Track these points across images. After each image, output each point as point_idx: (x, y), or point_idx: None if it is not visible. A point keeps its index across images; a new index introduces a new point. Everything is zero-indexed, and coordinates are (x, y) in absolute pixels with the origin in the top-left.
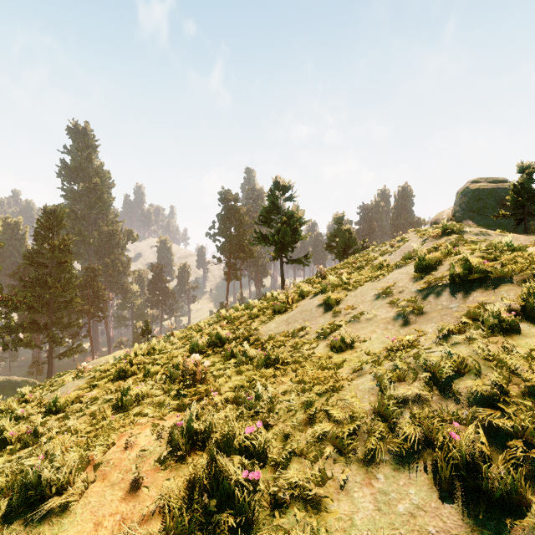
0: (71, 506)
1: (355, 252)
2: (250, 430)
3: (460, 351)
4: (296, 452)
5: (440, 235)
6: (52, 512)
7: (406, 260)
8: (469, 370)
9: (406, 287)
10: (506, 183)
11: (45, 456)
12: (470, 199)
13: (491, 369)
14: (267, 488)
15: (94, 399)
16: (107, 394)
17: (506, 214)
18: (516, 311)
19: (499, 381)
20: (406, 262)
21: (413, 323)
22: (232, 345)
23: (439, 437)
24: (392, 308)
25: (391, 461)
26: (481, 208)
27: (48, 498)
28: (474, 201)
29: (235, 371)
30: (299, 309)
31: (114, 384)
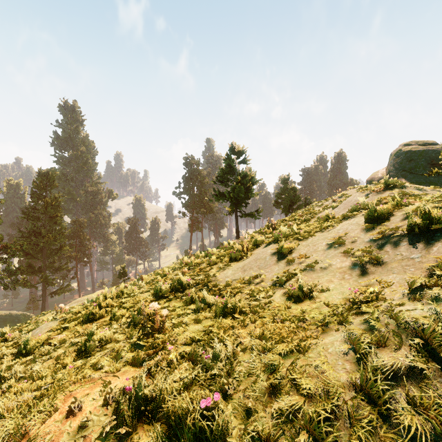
0: None
1: (299, 207)
2: (206, 402)
3: None
4: (261, 436)
5: (383, 189)
6: None
7: (353, 212)
8: None
9: (358, 237)
10: (435, 145)
11: None
12: (402, 160)
13: None
14: None
15: (62, 342)
16: (74, 337)
17: (438, 172)
18: None
19: None
20: (354, 213)
21: (371, 273)
22: (192, 291)
23: None
24: (346, 258)
25: None
26: (412, 168)
27: None
28: (406, 161)
29: (193, 319)
30: (254, 257)
31: (82, 327)
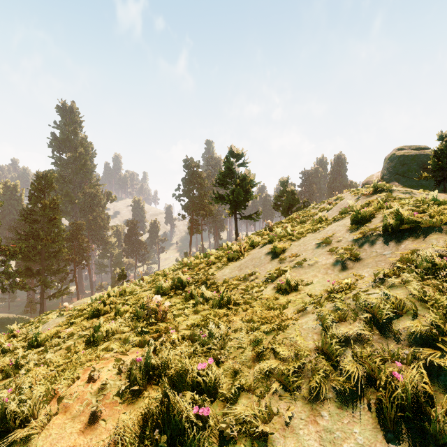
0: (33, 438)
1: (298, 209)
2: (202, 366)
3: (396, 293)
4: (244, 388)
5: (372, 193)
6: (15, 443)
7: (343, 214)
8: (407, 311)
9: (343, 237)
10: (427, 150)
11: (16, 388)
12: (396, 164)
13: (428, 310)
14: (217, 423)
15: (70, 335)
16: (82, 331)
17: (427, 176)
18: (446, 257)
19: (437, 322)
20: (343, 216)
21: (350, 268)
22: (191, 288)
23: (382, 377)
24: (331, 256)
25: (335, 398)
26: (405, 171)
27: (12, 430)
28: (399, 165)
29: (192, 311)
30: (250, 257)
31: (88, 322)
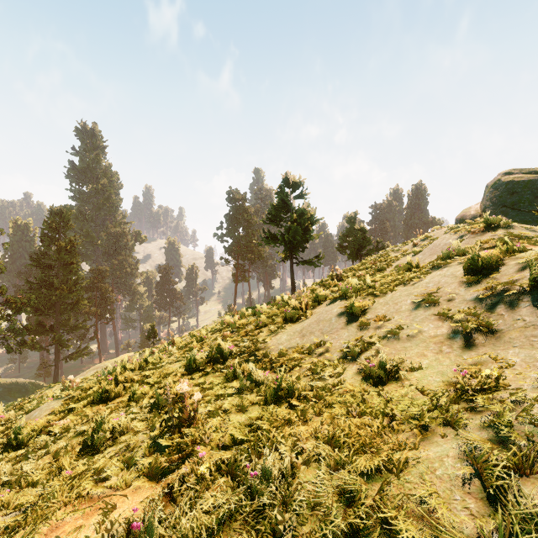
0: None
1: (369, 252)
2: None
3: None
4: None
5: (483, 230)
6: None
7: (445, 259)
8: None
9: (457, 294)
10: None
11: None
12: (502, 192)
13: None
14: None
15: (64, 431)
16: (81, 424)
17: None
18: None
19: None
20: (446, 261)
21: (480, 345)
22: (235, 363)
23: None
24: (442, 322)
25: None
26: (515, 202)
27: None
28: (507, 194)
29: (236, 404)
30: (315, 318)
31: (93, 409)
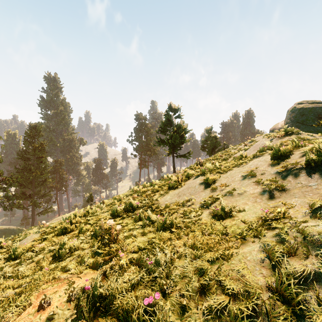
0: None
1: (219, 150)
2: (148, 300)
3: None
4: None
5: (284, 135)
6: None
7: (261, 152)
8: None
9: (266, 171)
10: (321, 104)
11: None
12: (297, 114)
13: None
14: None
15: (41, 250)
16: (51, 246)
17: None
18: None
19: None
20: (262, 153)
21: (277, 197)
22: (140, 211)
23: None
24: (257, 186)
25: None
26: (304, 120)
27: None
28: (299, 115)
29: (140, 232)
30: (186, 186)
31: (57, 238)
